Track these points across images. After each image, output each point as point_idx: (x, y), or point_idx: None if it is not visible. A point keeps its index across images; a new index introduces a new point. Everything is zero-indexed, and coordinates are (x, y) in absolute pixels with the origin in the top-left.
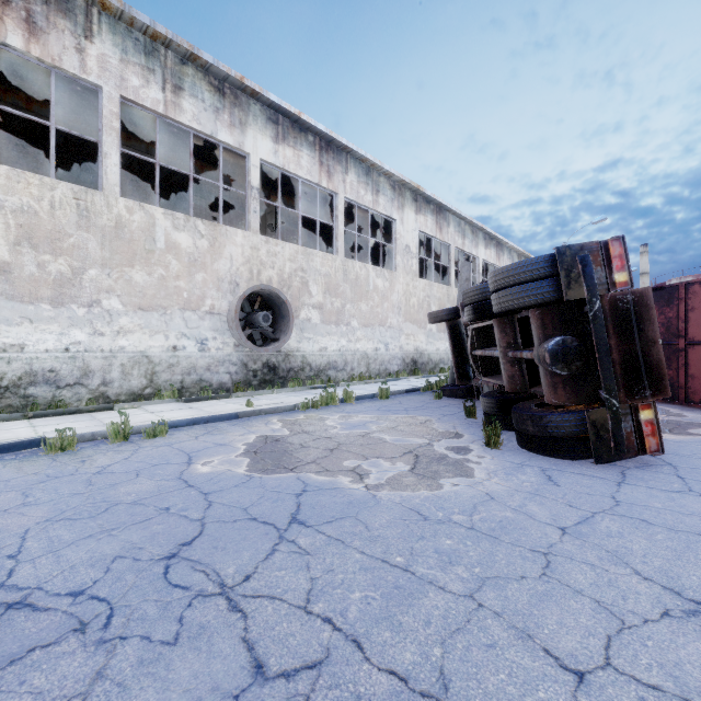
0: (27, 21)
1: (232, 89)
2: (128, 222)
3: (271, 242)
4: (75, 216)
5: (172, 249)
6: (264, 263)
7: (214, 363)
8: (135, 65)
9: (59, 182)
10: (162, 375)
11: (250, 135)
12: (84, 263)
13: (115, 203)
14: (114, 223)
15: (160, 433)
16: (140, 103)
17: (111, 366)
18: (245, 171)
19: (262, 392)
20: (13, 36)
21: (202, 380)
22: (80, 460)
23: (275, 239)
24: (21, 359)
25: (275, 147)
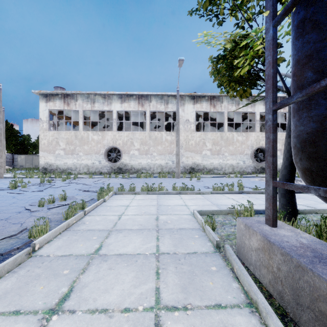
0: (213, 105)
1: (251, 97)
2: (229, 137)
3: (262, 134)
4: (220, 138)
5: (237, 141)
6: (260, 140)
7: (246, 166)
8: (230, 104)
9: (218, 132)
10: (235, 169)
11: (256, 107)
12: (221, 147)
13: (226, 134)
14: (226, 138)
15: (241, 177)
16: (231, 111)
17: (226, 167)
18: (255, 116)
19: (260, 174)
20: (212, 109)
21: (244, 170)
22: (233, 178)
23: (264, 132)
24: (213, 165)
25: (264, 107)
